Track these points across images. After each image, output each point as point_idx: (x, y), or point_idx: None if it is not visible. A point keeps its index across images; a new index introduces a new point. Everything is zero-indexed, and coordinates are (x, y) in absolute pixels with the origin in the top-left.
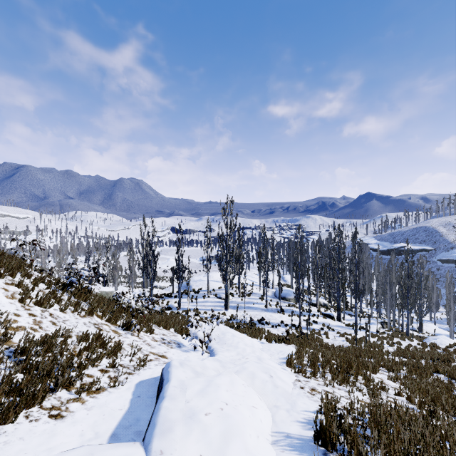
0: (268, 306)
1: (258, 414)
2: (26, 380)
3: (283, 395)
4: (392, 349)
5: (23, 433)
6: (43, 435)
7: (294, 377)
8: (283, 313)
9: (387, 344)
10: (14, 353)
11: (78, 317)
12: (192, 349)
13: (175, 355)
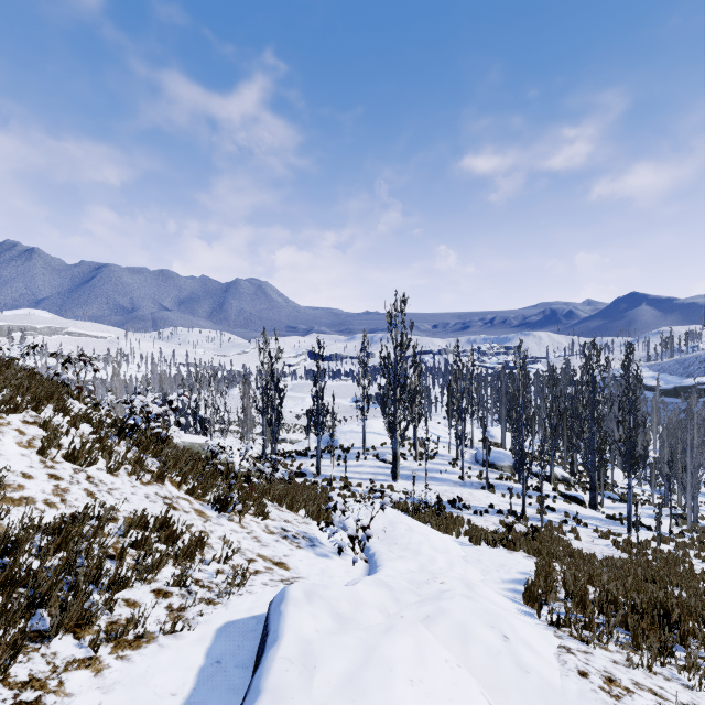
0: (465, 478)
1: None
2: None
3: (547, 698)
4: None
5: None
6: None
7: (555, 640)
8: (493, 491)
9: (697, 558)
10: None
11: (138, 484)
12: (336, 551)
13: (304, 564)
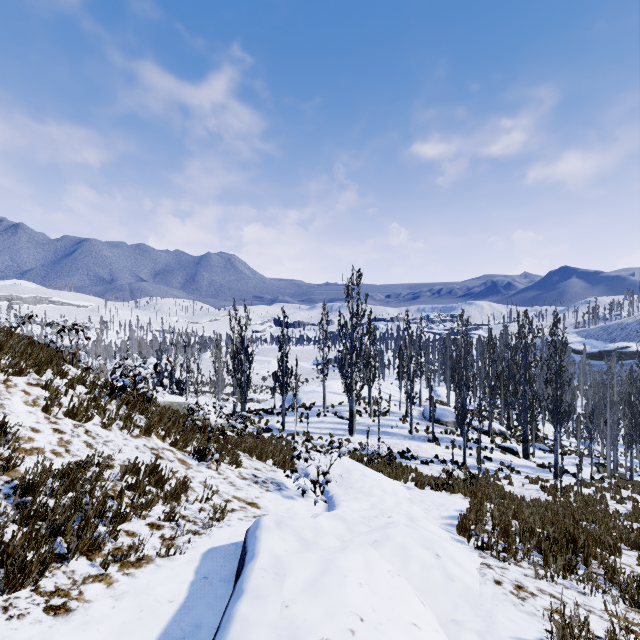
0: (413, 432)
1: None
2: (21, 539)
3: (467, 598)
4: (624, 508)
5: None
6: None
7: (478, 559)
8: (438, 444)
9: (613, 500)
10: (16, 491)
11: (129, 437)
12: (300, 494)
13: (272, 504)
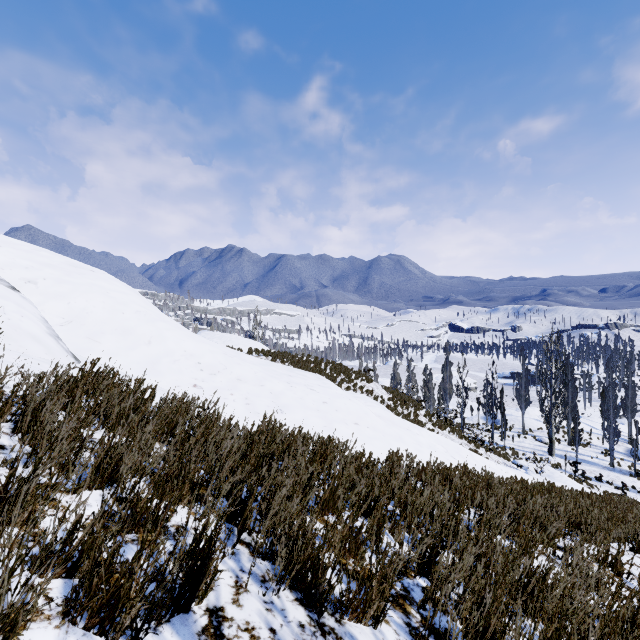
0: (614, 465)
1: None
2: None
3: None
4: None
5: None
6: None
7: None
8: (639, 479)
9: None
10: None
11: (456, 438)
12: None
13: None
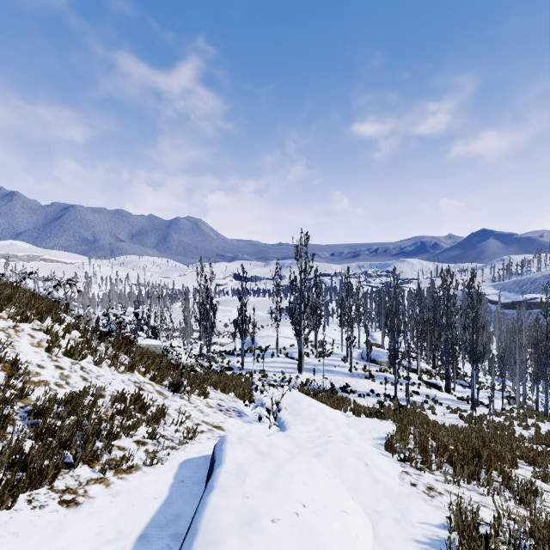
0: (353, 370)
1: (353, 524)
2: (37, 450)
3: (387, 495)
4: (528, 433)
5: (20, 525)
6: (47, 530)
7: (399, 468)
8: (373, 380)
9: (519, 426)
10: (29, 414)
11: (116, 373)
12: (257, 420)
13: (234, 427)
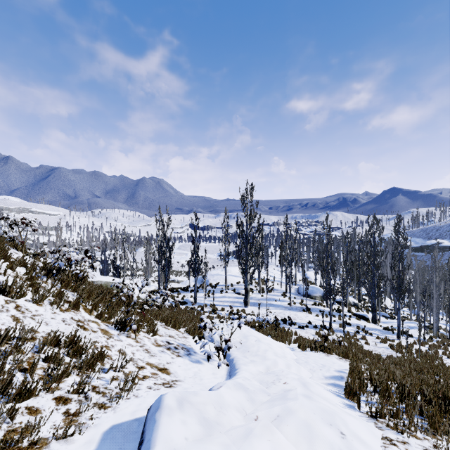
0: (291, 304)
1: None
2: None
3: None
4: None
5: None
6: None
7: (378, 432)
8: (310, 313)
9: (444, 355)
10: None
11: (58, 311)
12: (206, 358)
13: (181, 369)
